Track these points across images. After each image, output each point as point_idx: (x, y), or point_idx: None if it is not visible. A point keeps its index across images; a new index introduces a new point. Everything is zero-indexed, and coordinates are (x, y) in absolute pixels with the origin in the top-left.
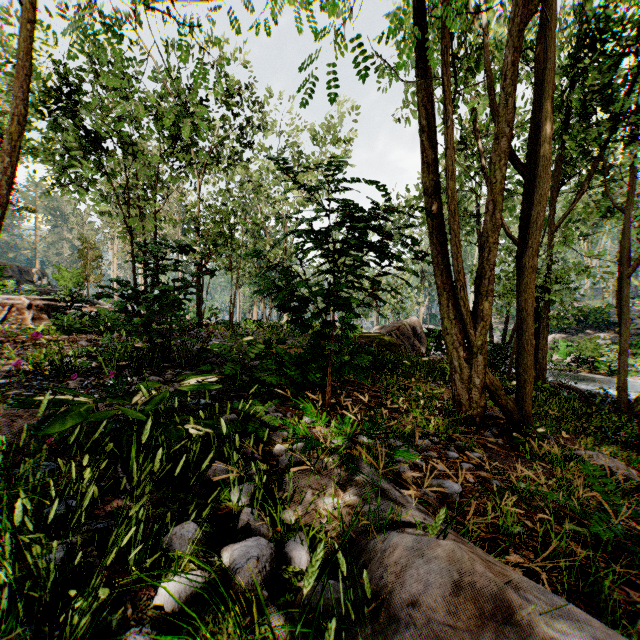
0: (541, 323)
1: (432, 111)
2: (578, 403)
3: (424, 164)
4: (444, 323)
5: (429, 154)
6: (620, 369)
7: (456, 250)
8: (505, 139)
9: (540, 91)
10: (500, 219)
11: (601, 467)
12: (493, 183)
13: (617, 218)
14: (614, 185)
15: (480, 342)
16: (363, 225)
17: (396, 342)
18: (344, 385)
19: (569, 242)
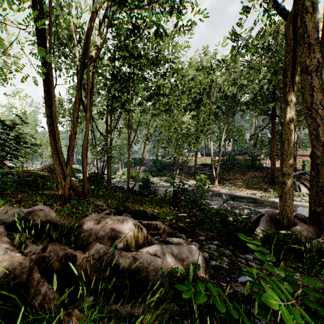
0: (109, 164)
1: (49, 86)
2: (112, 191)
3: (46, 105)
4: (54, 166)
5: (48, 102)
6: (127, 179)
7: (58, 140)
8: (77, 104)
9: (92, 90)
10: (76, 130)
11: (97, 205)
12: (73, 118)
13: (132, 130)
14: (132, 118)
15: (68, 172)
16: (3, 135)
17: (47, 174)
18: (3, 195)
19: (121, 135)
